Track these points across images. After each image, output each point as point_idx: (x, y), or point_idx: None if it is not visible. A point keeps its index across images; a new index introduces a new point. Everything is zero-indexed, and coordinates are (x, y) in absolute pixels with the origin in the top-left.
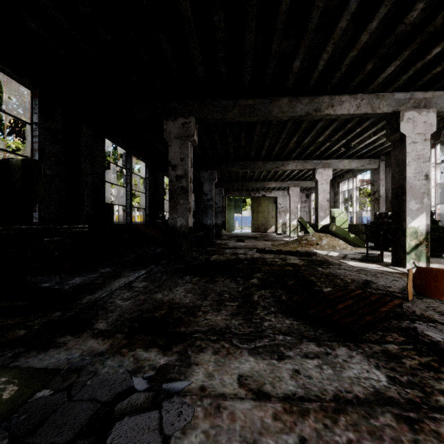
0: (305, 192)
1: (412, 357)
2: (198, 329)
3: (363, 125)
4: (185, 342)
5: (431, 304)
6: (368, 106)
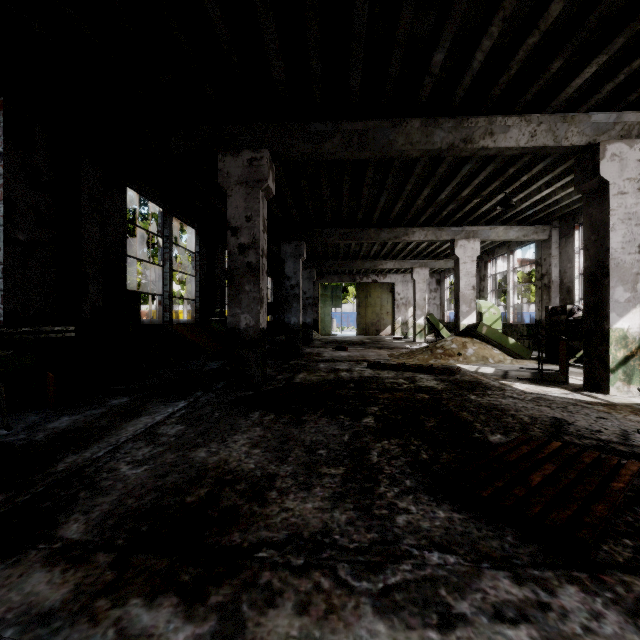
0: (435, 276)
1: None
2: (268, 536)
3: (532, 170)
4: (238, 575)
5: None
6: (548, 134)
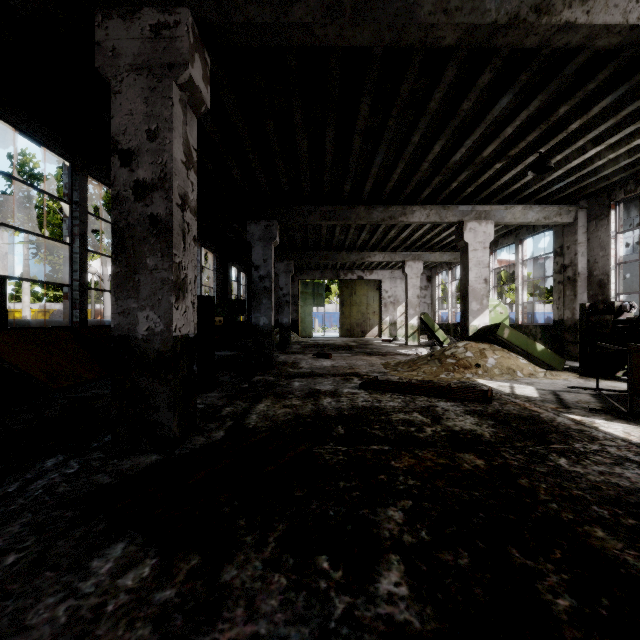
0: (426, 273)
1: None
2: None
3: (591, 109)
4: None
5: None
6: None
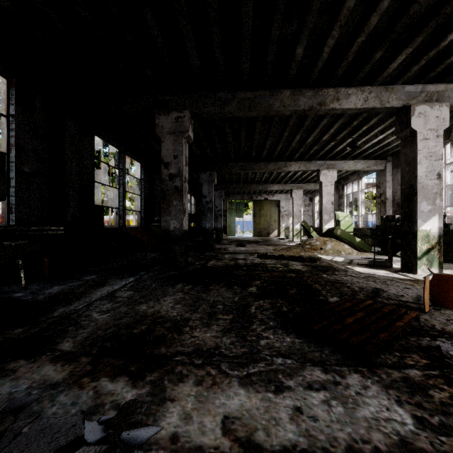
0: (309, 195)
1: (440, 387)
2: (182, 349)
3: (369, 122)
4: (163, 368)
5: (451, 317)
6: (376, 100)
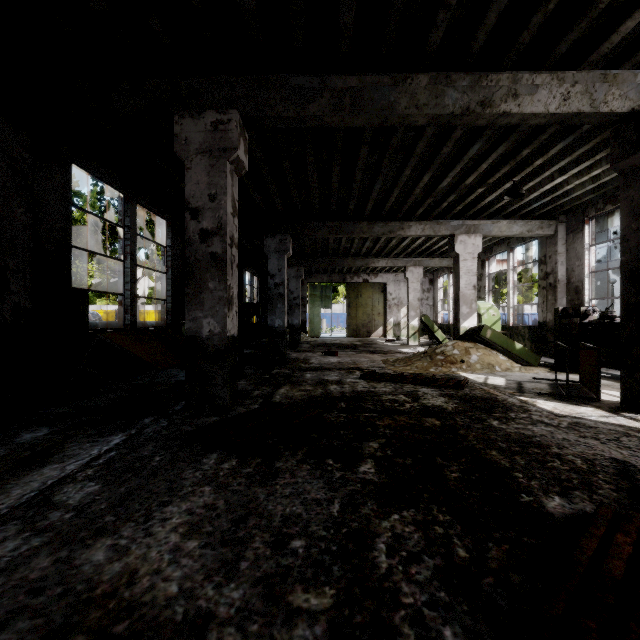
0: (428, 276)
1: None
2: None
3: (549, 151)
4: None
5: None
6: (584, 98)
